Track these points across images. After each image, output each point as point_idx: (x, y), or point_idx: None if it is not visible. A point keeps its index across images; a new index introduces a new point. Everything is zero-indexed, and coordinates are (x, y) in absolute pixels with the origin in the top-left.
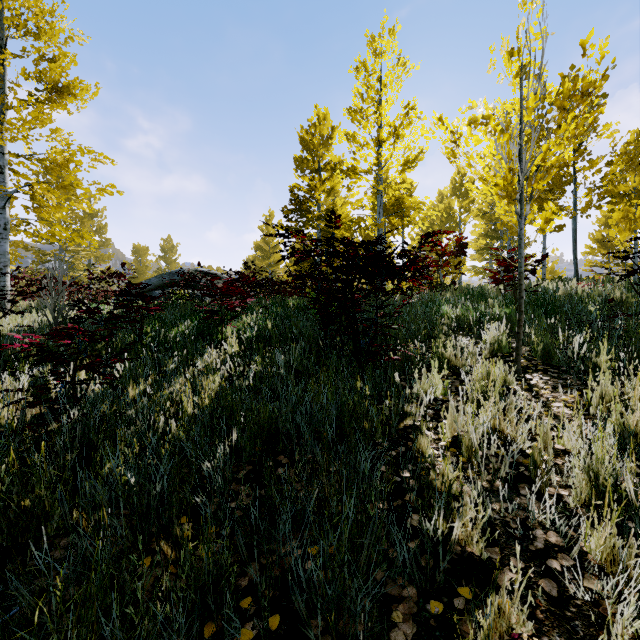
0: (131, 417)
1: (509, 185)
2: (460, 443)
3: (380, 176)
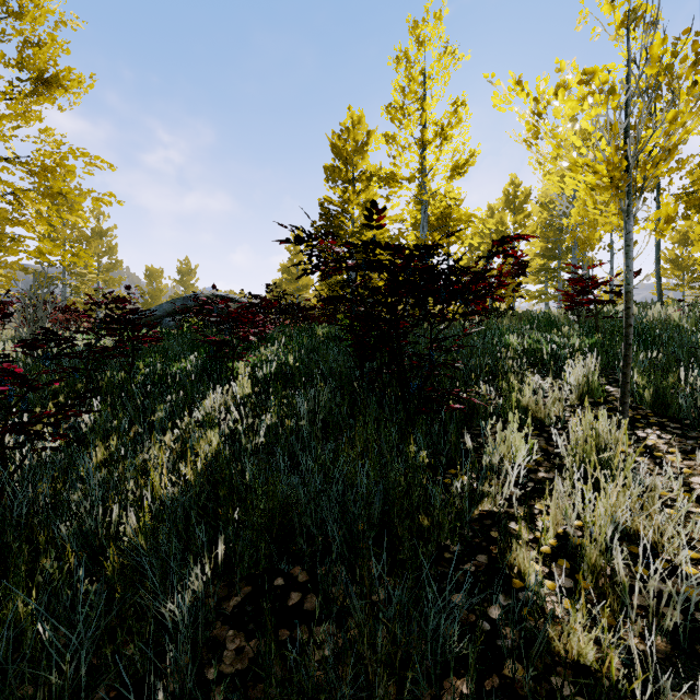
0: (75, 504)
1: (616, 170)
2: (571, 549)
3: (424, 184)
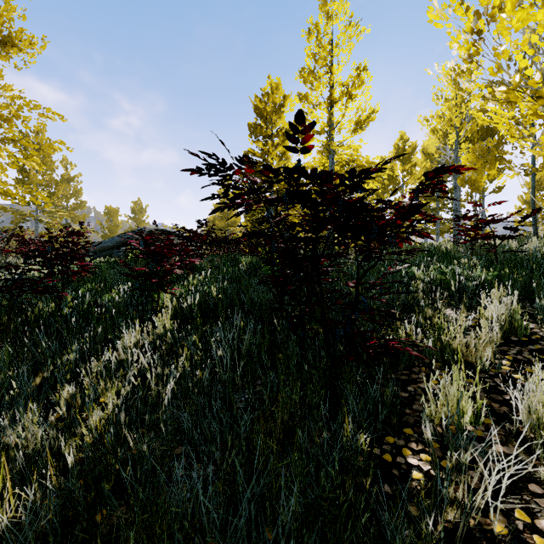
0: None
1: None
2: None
3: (332, 136)
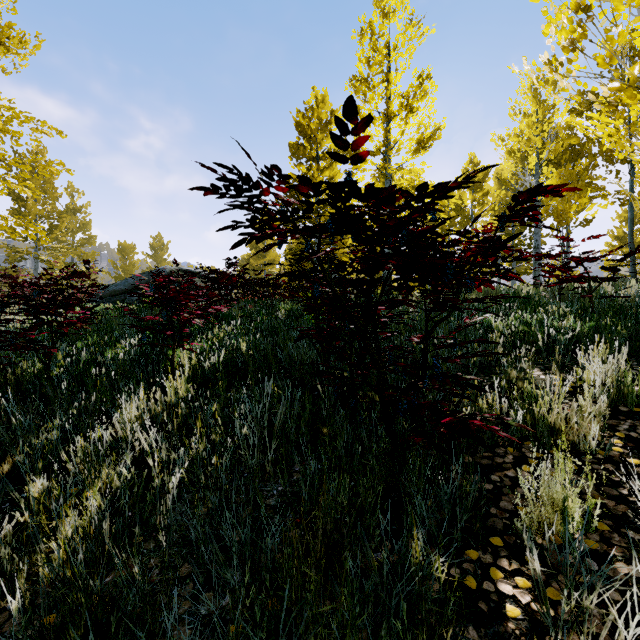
0: None
1: None
2: None
3: (389, 157)
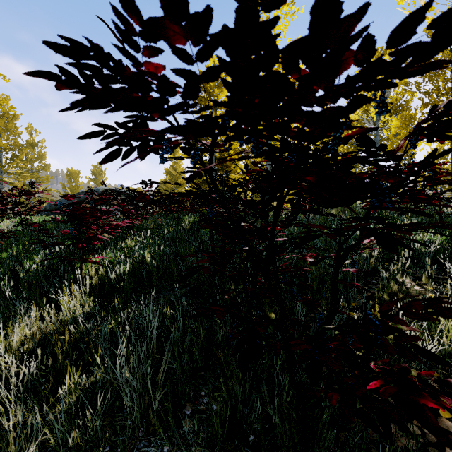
0: None
1: None
2: None
3: None
